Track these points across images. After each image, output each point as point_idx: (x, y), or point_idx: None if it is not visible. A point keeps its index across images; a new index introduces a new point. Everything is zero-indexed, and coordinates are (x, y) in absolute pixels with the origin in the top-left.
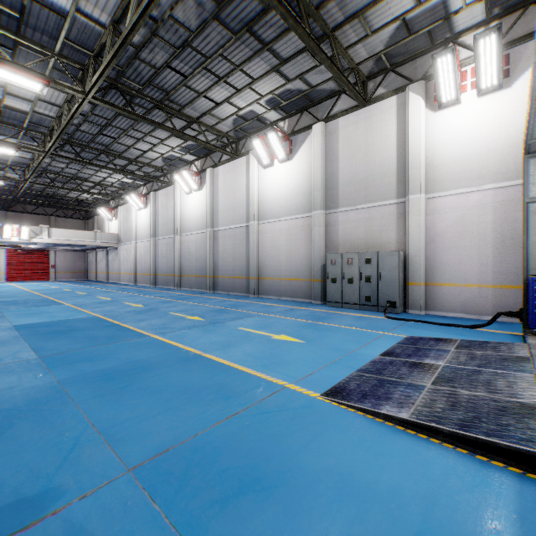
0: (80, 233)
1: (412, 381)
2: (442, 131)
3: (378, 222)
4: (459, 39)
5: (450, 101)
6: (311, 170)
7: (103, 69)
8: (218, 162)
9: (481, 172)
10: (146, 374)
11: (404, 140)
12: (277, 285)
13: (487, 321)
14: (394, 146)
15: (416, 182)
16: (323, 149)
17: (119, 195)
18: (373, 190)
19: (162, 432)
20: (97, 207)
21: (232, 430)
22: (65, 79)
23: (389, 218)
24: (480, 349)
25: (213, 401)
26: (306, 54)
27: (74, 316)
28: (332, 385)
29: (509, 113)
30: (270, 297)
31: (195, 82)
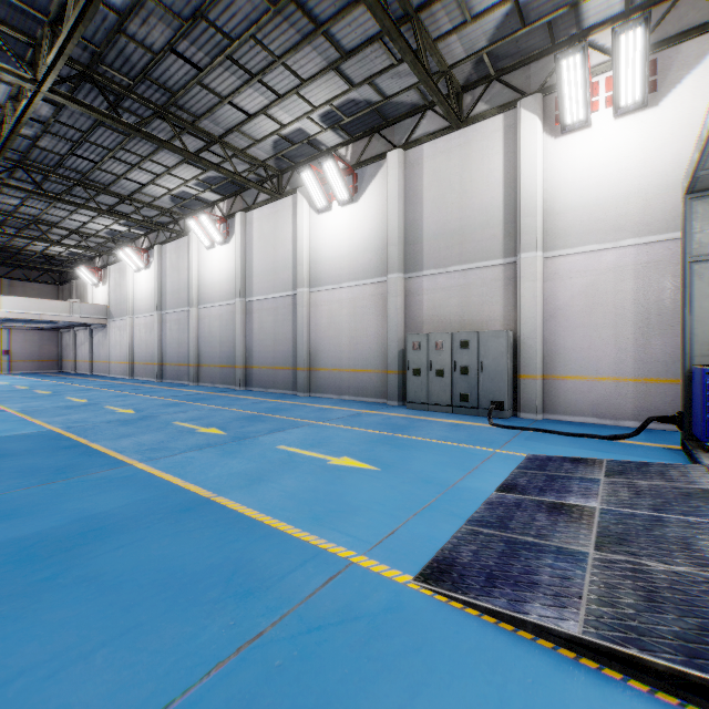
0: (48, 303)
1: (562, 543)
2: (566, 164)
3: (477, 290)
4: (588, 38)
5: (578, 123)
6: (384, 217)
7: (63, 42)
8: (252, 203)
9: (618, 222)
10: (103, 545)
11: (514, 176)
12: (337, 378)
13: (627, 428)
14: (499, 184)
15: (531, 235)
16: (402, 187)
17: (108, 250)
18: (471, 246)
19: (92, 703)
20: (76, 266)
21: (246, 683)
22: (7, 62)
23: (493, 284)
24: (642, 477)
25: (216, 605)
26: (378, 46)
27: (14, 430)
28: (432, 555)
29: (656, 141)
30: (327, 396)
31: (215, 79)
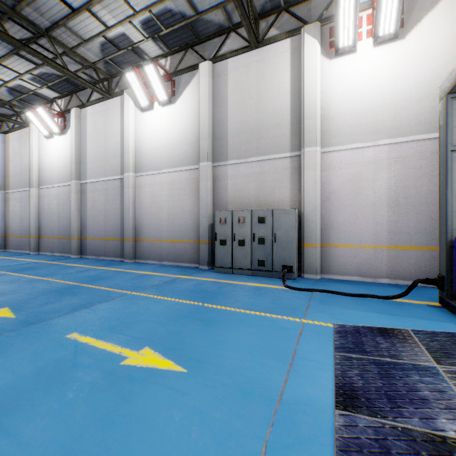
0: None
1: None
2: (338, 80)
3: (270, 177)
4: None
5: (347, 47)
6: (196, 116)
7: None
8: (86, 101)
9: (376, 126)
10: None
11: (299, 88)
12: (158, 247)
13: (384, 284)
14: (287, 93)
15: (312, 134)
16: (211, 92)
17: None
18: (266, 141)
19: None
20: None
21: None
22: None
23: (283, 172)
24: None
25: None
26: None
27: None
28: None
29: (404, 66)
30: (150, 262)
31: None
